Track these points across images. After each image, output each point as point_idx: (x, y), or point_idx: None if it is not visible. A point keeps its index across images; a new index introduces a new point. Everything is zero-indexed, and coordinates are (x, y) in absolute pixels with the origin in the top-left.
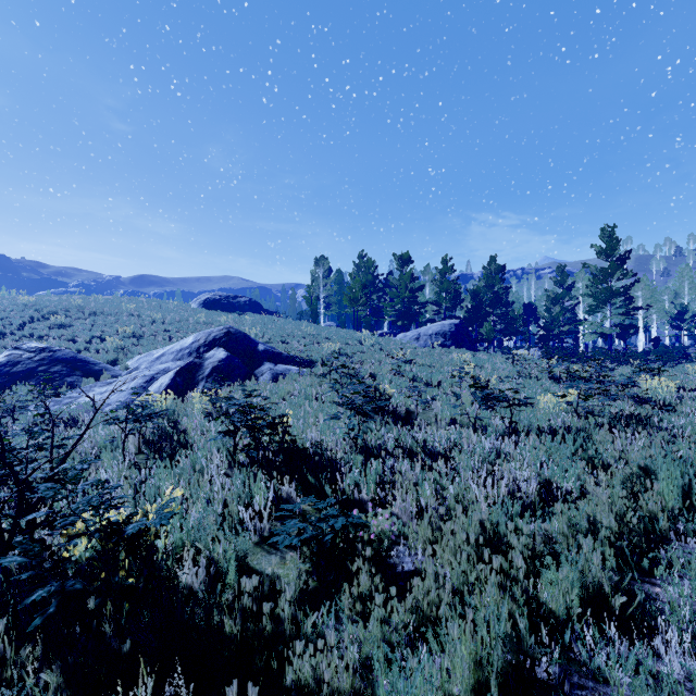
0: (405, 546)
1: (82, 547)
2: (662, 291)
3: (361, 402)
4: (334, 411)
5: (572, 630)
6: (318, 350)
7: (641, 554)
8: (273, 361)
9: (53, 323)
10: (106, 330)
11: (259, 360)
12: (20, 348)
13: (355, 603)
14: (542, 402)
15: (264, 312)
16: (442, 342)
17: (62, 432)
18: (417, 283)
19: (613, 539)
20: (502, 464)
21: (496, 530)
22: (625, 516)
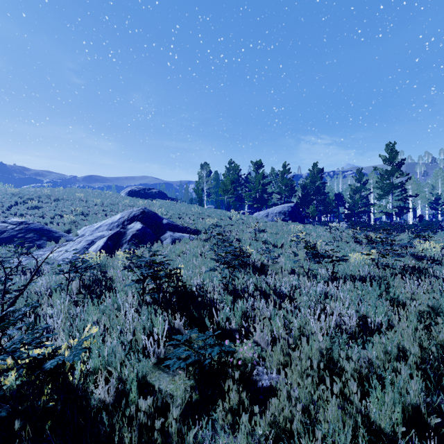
0: (263, 366)
1: (12, 378)
2: (424, 185)
3: (231, 259)
4: (212, 264)
5: (397, 442)
6: (202, 223)
7: (438, 374)
8: (173, 230)
9: (30, 206)
10: (64, 210)
11: (163, 230)
12: (6, 222)
13: (226, 412)
14: (352, 258)
15: (168, 199)
16: (283, 218)
17: (28, 278)
18: (266, 180)
19: (419, 364)
20: (330, 303)
21: (331, 356)
22: (422, 343)
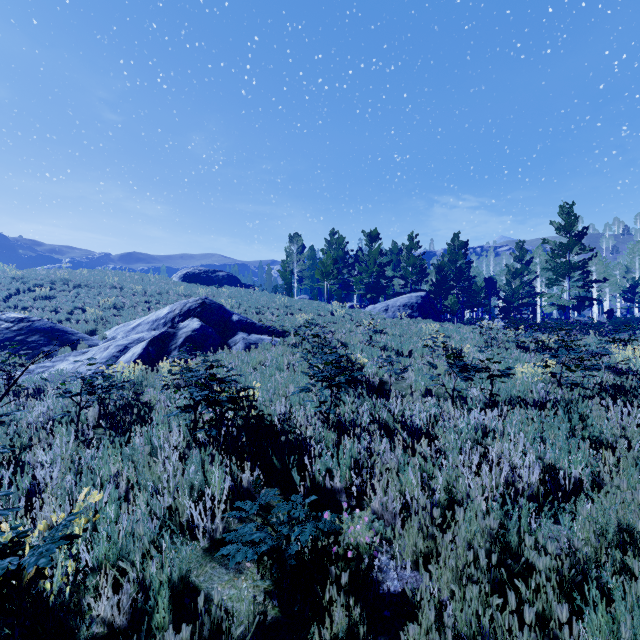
0: (388, 554)
1: None
2: (614, 267)
3: (333, 373)
4: (305, 381)
5: None
6: (291, 321)
7: None
8: (247, 331)
9: (38, 295)
10: (88, 301)
11: (233, 330)
12: None
13: None
14: (518, 373)
15: (241, 286)
16: (409, 313)
17: (23, 403)
18: (384, 258)
19: None
20: (491, 444)
21: (506, 540)
22: None
